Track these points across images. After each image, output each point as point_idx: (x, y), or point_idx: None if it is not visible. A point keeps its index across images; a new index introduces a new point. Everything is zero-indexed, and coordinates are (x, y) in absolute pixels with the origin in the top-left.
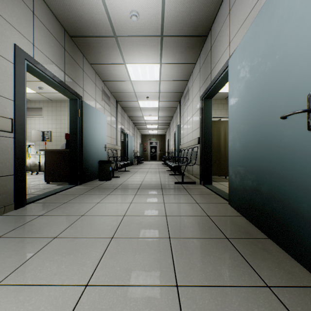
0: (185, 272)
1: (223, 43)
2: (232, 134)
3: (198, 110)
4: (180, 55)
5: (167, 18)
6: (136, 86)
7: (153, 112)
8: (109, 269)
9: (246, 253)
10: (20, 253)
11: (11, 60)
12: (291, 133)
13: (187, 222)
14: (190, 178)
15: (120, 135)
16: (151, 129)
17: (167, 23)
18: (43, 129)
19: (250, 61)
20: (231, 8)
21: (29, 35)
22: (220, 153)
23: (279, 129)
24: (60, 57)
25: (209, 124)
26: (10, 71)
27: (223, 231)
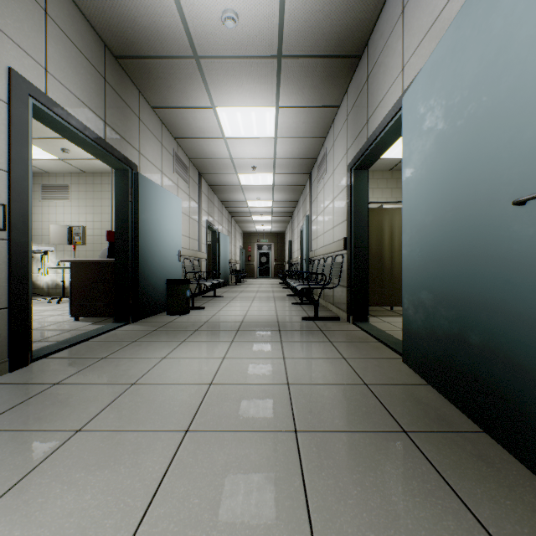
0: (329, 510)
1: (390, 67)
2: (408, 233)
3: (343, 189)
4: (311, 91)
5: (289, 23)
6: (233, 147)
7: (263, 192)
8: (178, 503)
9: (445, 466)
10: (7, 466)
11: (3, 97)
12: (535, 234)
13: (328, 398)
14: (329, 309)
15: (205, 233)
16: (261, 222)
17: (289, 33)
18: (71, 224)
19: (447, 97)
20: (405, 3)
21: (37, 52)
22: (383, 266)
23: (507, 225)
24: (96, 94)
25: (364, 215)
26: (1, 116)
27: (397, 416)
